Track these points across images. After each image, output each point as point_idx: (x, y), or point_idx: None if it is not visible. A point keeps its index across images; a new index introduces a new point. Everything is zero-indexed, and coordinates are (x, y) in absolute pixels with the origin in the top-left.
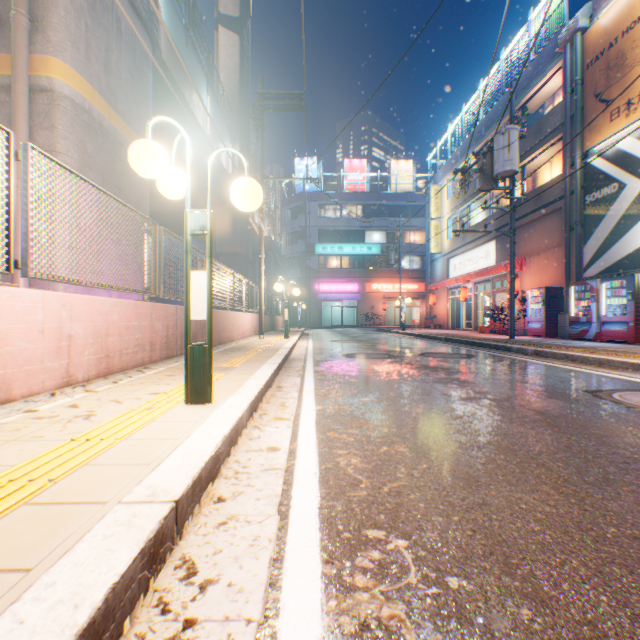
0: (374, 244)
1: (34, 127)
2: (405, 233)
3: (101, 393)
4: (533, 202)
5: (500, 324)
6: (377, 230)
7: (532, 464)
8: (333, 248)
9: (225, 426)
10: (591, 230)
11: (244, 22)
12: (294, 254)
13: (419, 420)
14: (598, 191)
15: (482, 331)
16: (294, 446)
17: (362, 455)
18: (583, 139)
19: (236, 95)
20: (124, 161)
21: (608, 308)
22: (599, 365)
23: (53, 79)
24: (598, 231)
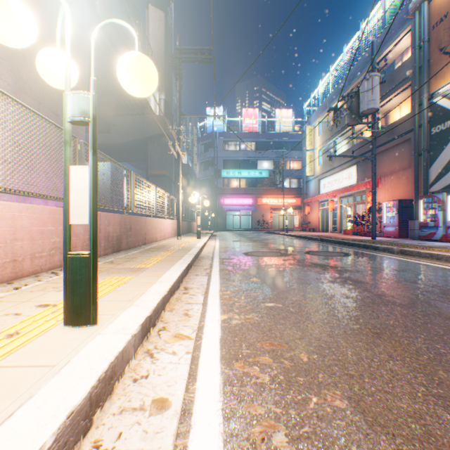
0: (264, 170)
1: None
2: (286, 162)
3: None
4: (387, 135)
5: (361, 228)
6: (266, 160)
7: None
8: (234, 173)
9: (85, 381)
10: (436, 155)
11: (168, 2)
12: (206, 177)
13: (338, 338)
14: (442, 124)
15: (347, 233)
16: (190, 395)
17: (287, 420)
18: (429, 84)
19: (162, 57)
20: (60, 91)
21: None
22: None
23: None
24: (442, 155)
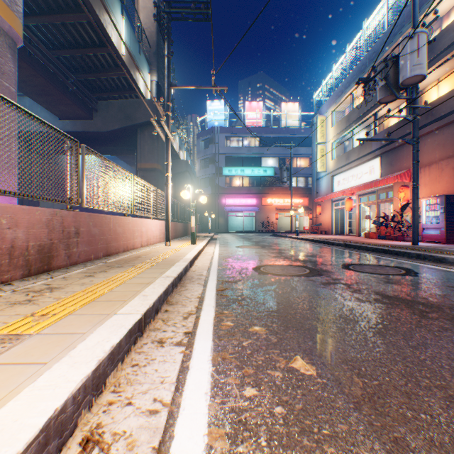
0: (269, 167)
1: None
2: (293, 159)
3: None
4: (424, 117)
5: (389, 230)
6: (271, 157)
7: None
8: (236, 171)
9: None
10: None
11: None
12: (206, 175)
13: None
14: None
15: (370, 237)
16: None
17: None
18: None
19: (153, 32)
20: None
21: None
22: None
23: None
24: None
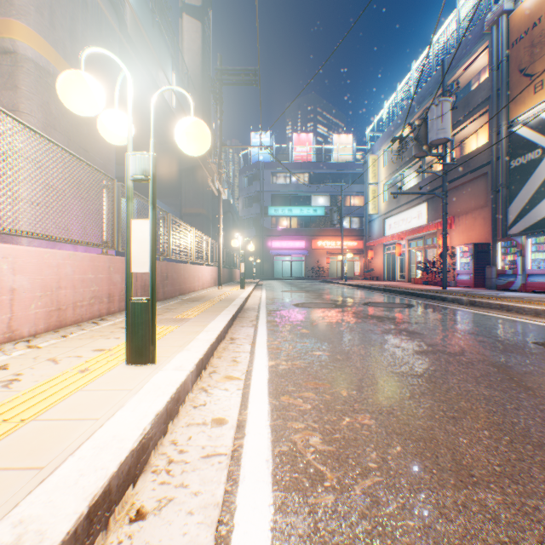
0: (319, 207)
1: None
2: (346, 197)
3: (42, 350)
4: (461, 168)
5: (431, 276)
6: (322, 195)
7: (527, 446)
8: (284, 210)
9: (161, 398)
10: (516, 192)
11: (206, 11)
12: (250, 215)
13: (378, 379)
14: (522, 156)
15: (415, 282)
16: (243, 417)
17: (322, 431)
18: (508, 110)
19: (198, 75)
20: (90, 125)
21: (533, 262)
22: (535, 315)
23: (16, 41)
24: (522, 192)
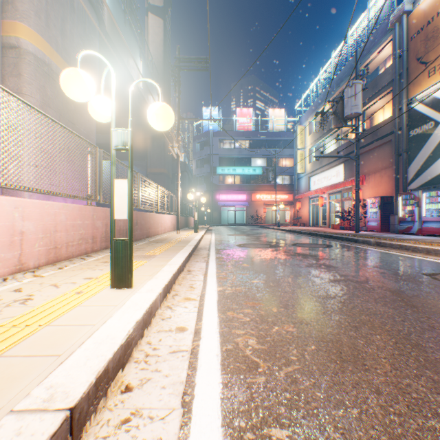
0: (257, 167)
1: (6, 75)
2: (279, 159)
3: (45, 278)
4: (371, 136)
5: (347, 223)
6: (259, 157)
7: (407, 345)
8: (229, 170)
9: (139, 311)
10: (414, 155)
11: (166, 10)
12: (202, 174)
13: (301, 300)
14: (419, 127)
15: (334, 228)
16: (199, 326)
17: (257, 335)
18: (408, 90)
19: (161, 61)
20: (76, 103)
21: (427, 211)
22: (427, 253)
23: (20, 39)
24: (419, 156)
